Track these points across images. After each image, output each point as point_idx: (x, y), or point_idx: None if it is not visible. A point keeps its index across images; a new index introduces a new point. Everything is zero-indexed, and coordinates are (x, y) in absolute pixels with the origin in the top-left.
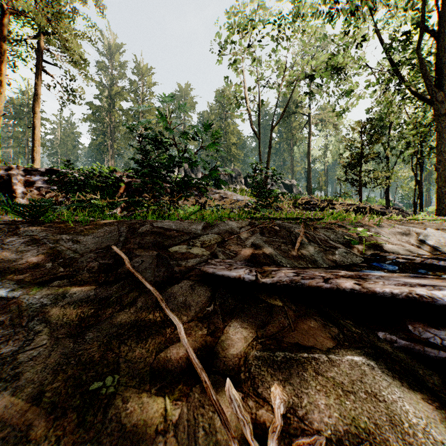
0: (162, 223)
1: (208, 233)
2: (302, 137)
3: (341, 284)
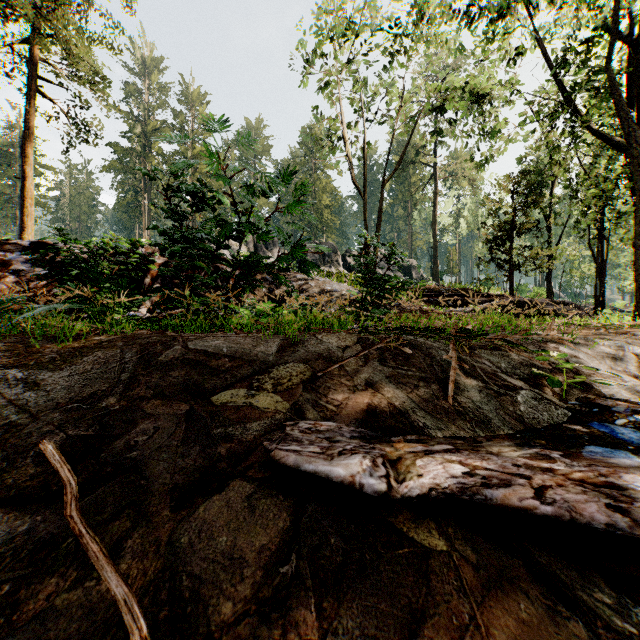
0: (205, 342)
1: (286, 360)
2: (424, 198)
3: (578, 508)
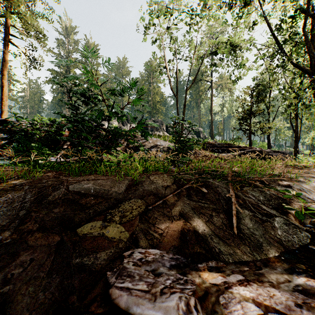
0: (80, 185)
1: (130, 197)
2: (206, 97)
3: None
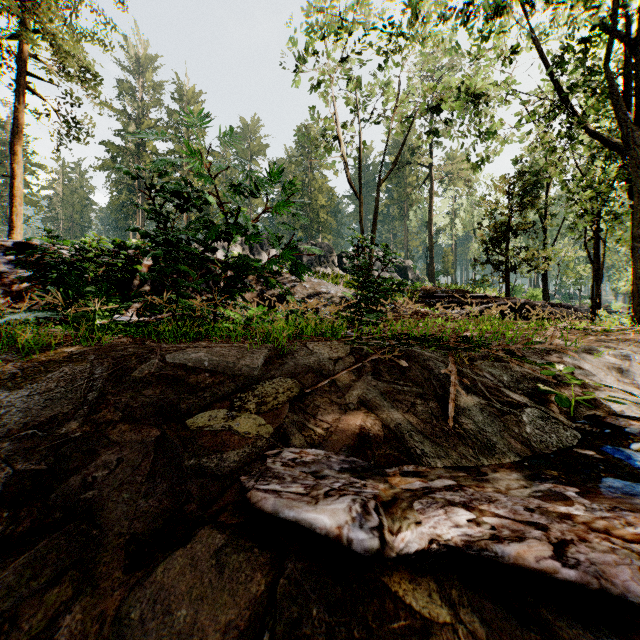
0: (185, 355)
1: (273, 374)
2: (420, 198)
3: (607, 574)
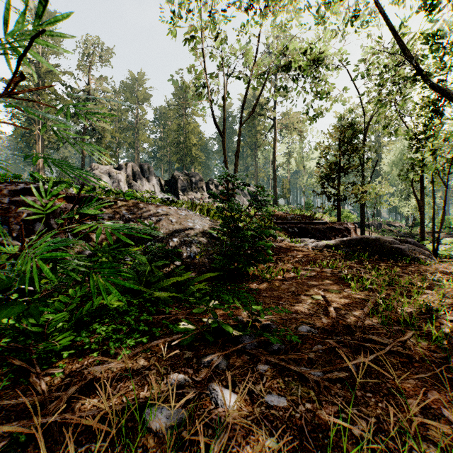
0: None
1: None
2: (266, 142)
3: None
